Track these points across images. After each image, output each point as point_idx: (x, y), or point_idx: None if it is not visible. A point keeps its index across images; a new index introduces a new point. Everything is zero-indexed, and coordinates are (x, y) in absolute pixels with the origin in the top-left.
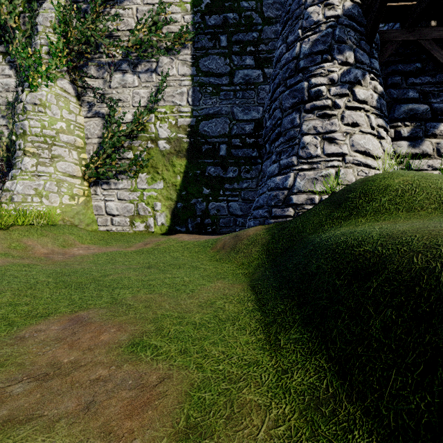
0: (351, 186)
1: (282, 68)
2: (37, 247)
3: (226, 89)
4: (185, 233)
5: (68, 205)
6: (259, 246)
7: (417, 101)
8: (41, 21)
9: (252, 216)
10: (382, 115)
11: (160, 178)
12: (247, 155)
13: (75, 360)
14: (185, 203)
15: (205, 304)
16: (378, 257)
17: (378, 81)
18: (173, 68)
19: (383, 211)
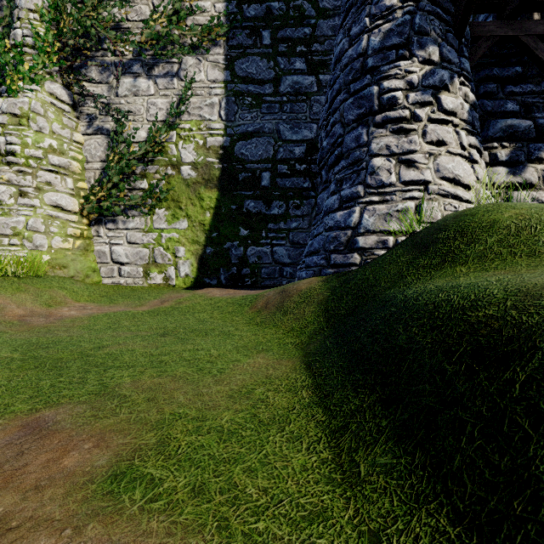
0: (441, 223)
1: (343, 69)
2: (10, 307)
3: (270, 100)
4: (216, 287)
5: (59, 250)
6: (315, 305)
7: (518, 115)
8: (23, 4)
9: (304, 264)
10: (474, 132)
11: (183, 216)
12: (297, 186)
13: (3, 516)
14: (216, 247)
15: (239, 393)
16: (517, 328)
17: (470, 87)
18: (200, 72)
19: (491, 256)
